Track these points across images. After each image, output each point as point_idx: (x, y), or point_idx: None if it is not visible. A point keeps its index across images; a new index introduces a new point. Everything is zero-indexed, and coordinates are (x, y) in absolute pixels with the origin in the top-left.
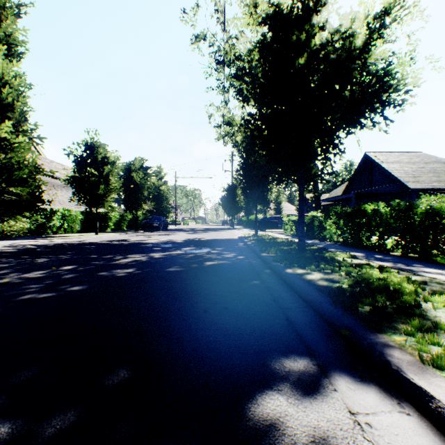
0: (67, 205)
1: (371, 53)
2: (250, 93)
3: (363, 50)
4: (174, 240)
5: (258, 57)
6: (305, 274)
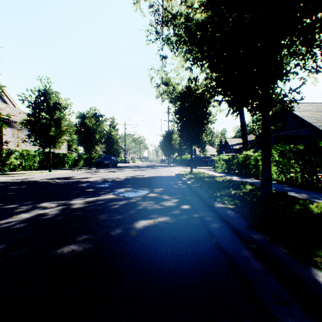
0: (32, 146)
1: None
2: None
3: None
4: (115, 178)
5: None
6: None
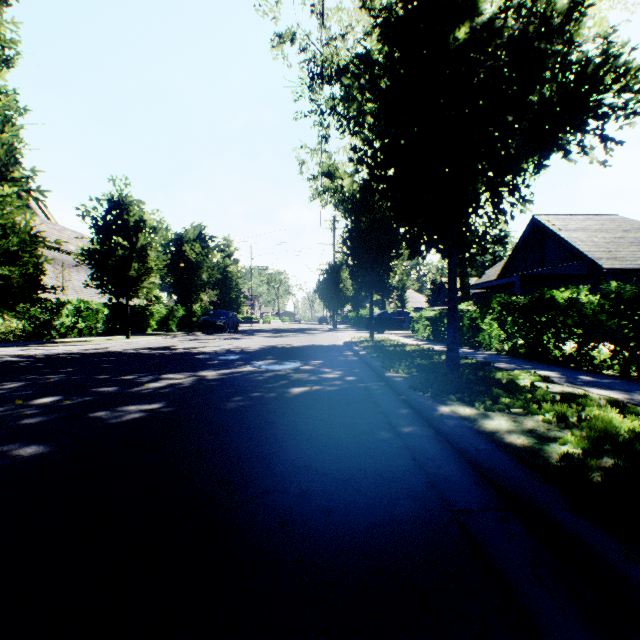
0: (86, 294)
1: (580, 25)
2: (367, 100)
3: (570, 15)
4: (245, 348)
5: (379, 45)
6: (477, 418)
